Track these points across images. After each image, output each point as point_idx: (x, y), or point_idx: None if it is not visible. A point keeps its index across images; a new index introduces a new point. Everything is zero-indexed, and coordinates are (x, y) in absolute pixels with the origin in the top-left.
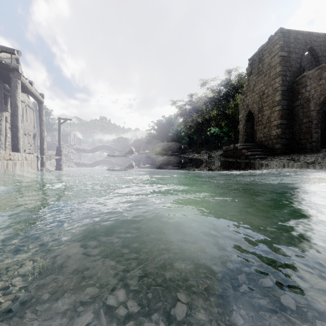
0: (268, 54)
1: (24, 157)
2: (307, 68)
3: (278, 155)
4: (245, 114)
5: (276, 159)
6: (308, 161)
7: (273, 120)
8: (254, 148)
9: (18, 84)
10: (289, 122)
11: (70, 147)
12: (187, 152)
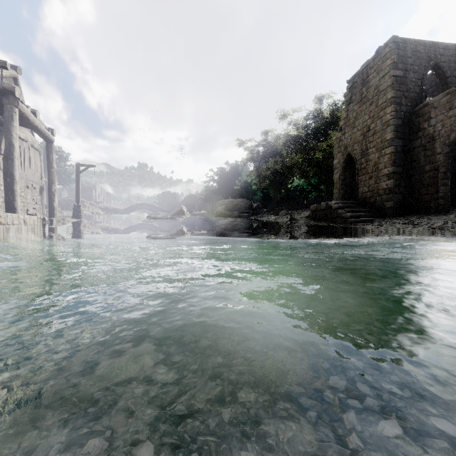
0: (375, 73)
1: (22, 219)
2: (431, 94)
3: (390, 217)
4: (343, 159)
5: (388, 223)
6: (434, 226)
7: (382, 168)
8: (356, 208)
9: (14, 113)
10: (405, 170)
11: (95, 206)
12: (260, 212)
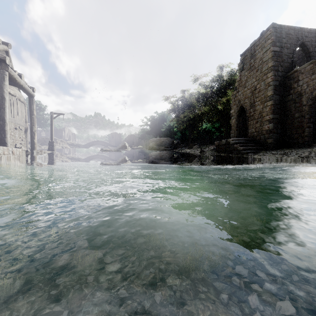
0: (260, 49)
1: (11, 151)
2: (298, 64)
3: (271, 150)
4: (237, 109)
5: (269, 154)
6: (302, 156)
7: (265, 115)
8: (247, 143)
9: (5, 75)
10: (281, 117)
11: (64, 143)
12: (179, 147)
